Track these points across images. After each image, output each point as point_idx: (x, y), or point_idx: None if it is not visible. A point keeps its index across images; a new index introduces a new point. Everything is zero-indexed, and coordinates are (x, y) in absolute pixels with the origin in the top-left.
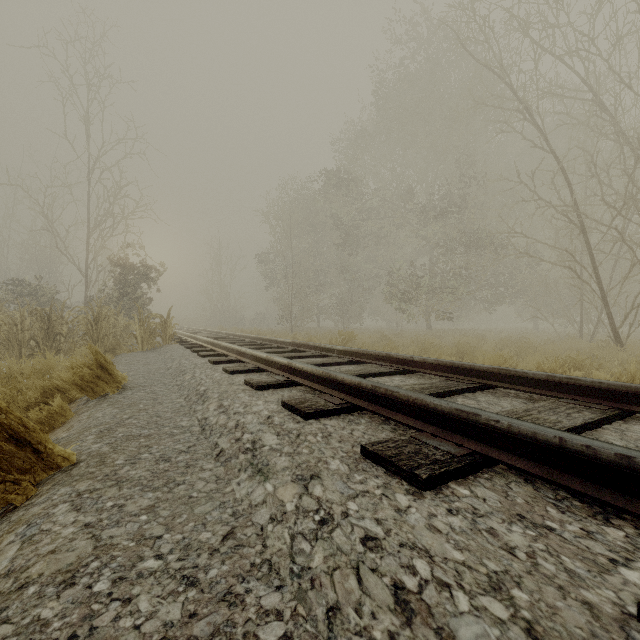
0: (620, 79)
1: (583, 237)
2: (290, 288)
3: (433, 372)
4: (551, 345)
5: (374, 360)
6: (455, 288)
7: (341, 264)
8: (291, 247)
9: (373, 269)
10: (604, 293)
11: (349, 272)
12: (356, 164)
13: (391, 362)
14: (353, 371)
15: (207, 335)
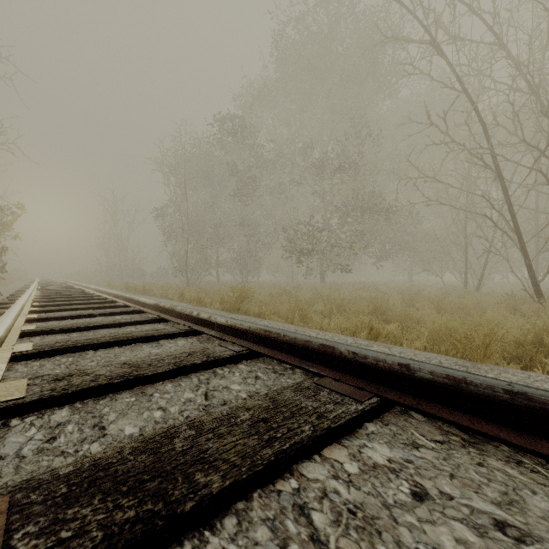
0: (543, 7)
1: (500, 182)
2: (186, 240)
3: (504, 432)
4: (462, 299)
5: (291, 354)
6: (352, 242)
7: (240, 218)
8: (187, 197)
9: (271, 225)
10: (524, 243)
11: (248, 226)
12: (254, 120)
13: (335, 366)
14: (239, 430)
15: (71, 291)
